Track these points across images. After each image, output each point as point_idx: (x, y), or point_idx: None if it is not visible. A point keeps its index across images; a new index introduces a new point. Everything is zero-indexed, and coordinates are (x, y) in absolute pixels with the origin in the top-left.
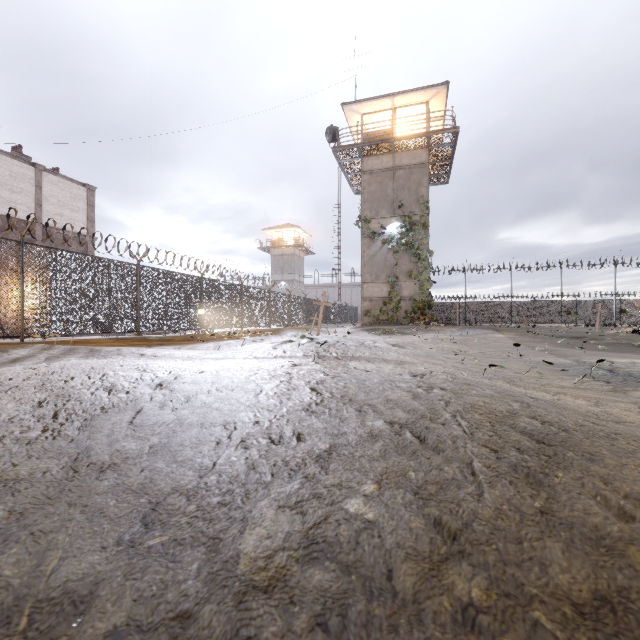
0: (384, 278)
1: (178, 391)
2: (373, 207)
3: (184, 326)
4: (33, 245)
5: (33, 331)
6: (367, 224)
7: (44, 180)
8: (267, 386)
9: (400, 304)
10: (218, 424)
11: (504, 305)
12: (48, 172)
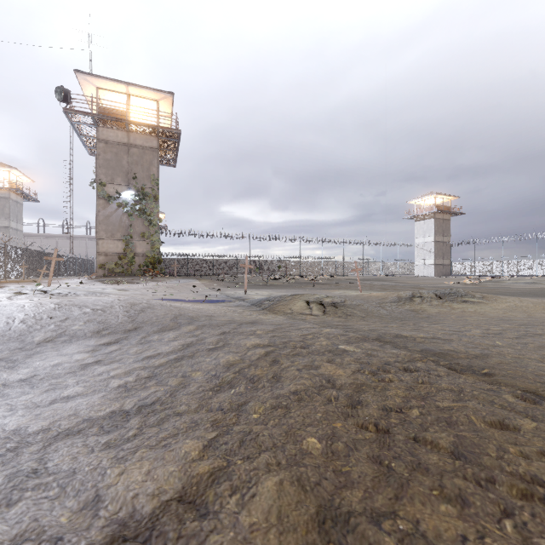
0: (119, 236)
1: None
2: (109, 173)
3: None
4: None
5: None
6: (102, 187)
7: None
8: (27, 304)
9: (134, 259)
10: (4, 318)
11: (218, 262)
12: None
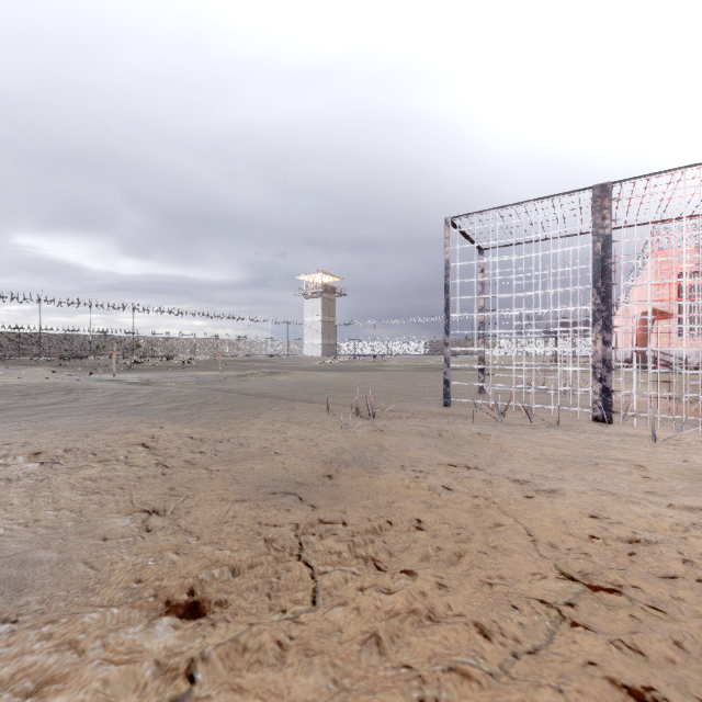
0: None
1: None
2: None
3: None
4: None
5: None
6: None
7: None
8: None
9: None
10: None
11: (31, 337)
12: None
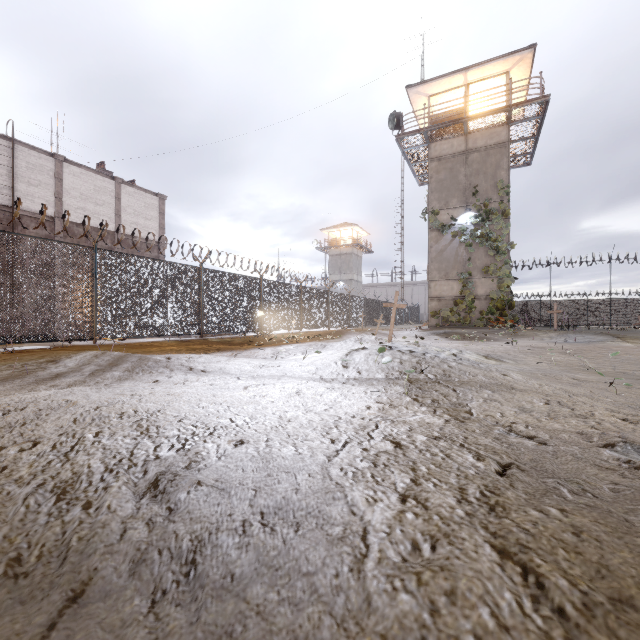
0: (455, 275)
1: (181, 515)
2: (442, 197)
3: (244, 328)
4: (105, 251)
5: (105, 334)
6: (435, 216)
7: (122, 192)
8: (375, 515)
9: (474, 304)
10: None
11: (598, 303)
12: (126, 184)
